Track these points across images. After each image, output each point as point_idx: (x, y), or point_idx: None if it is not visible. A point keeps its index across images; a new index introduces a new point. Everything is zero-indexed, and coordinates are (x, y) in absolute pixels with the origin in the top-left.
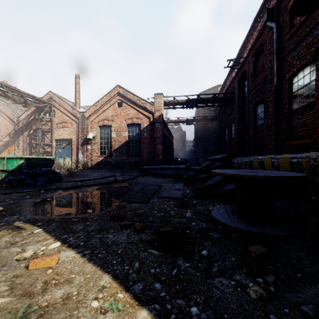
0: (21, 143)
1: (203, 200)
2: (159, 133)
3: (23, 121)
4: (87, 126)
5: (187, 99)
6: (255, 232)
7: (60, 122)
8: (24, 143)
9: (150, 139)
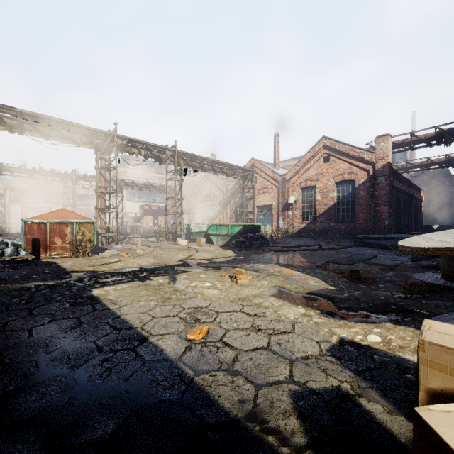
0: (229, 211)
1: (420, 270)
2: (383, 190)
3: (230, 191)
4: (288, 189)
5: (438, 131)
6: (442, 285)
7: (261, 188)
8: (231, 211)
9: (368, 199)
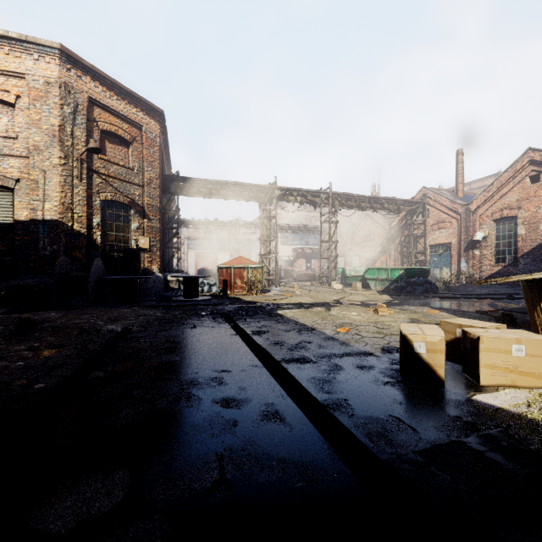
0: (392, 253)
1: None
2: None
3: (394, 228)
4: (474, 223)
5: None
6: None
7: (435, 223)
8: (395, 252)
9: None
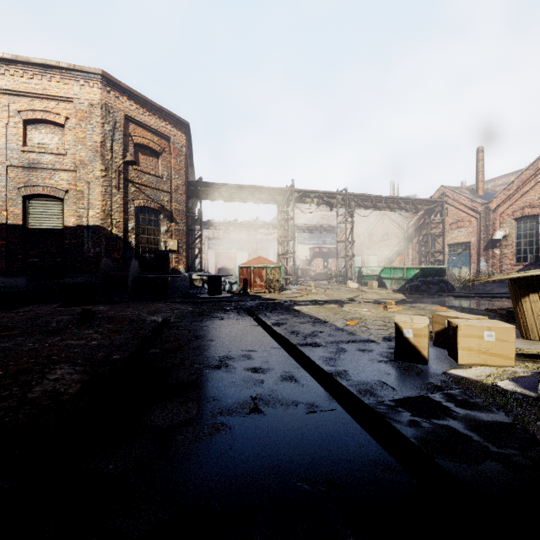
0: (410, 252)
1: None
2: None
3: (412, 227)
4: (494, 221)
5: None
6: None
7: (454, 222)
8: (413, 252)
9: None
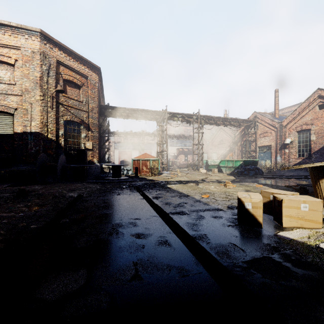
0: (236, 151)
1: None
2: None
3: (237, 136)
4: (285, 133)
5: None
6: None
7: (262, 133)
8: (237, 151)
9: None
